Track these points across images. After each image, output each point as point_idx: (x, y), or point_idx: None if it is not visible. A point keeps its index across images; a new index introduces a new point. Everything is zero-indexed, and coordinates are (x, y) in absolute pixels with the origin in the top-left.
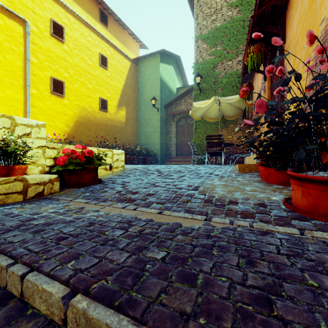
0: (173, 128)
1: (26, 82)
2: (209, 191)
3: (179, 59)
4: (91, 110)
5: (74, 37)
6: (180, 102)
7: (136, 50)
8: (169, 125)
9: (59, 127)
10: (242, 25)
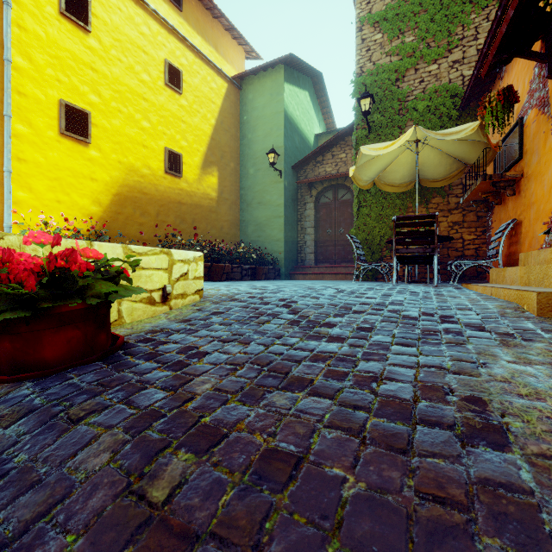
0: (309, 209)
1: (3, 108)
2: None
3: (320, 80)
4: (148, 173)
5: (112, 23)
6: (323, 158)
7: (238, 62)
8: (301, 205)
9: (79, 205)
10: None
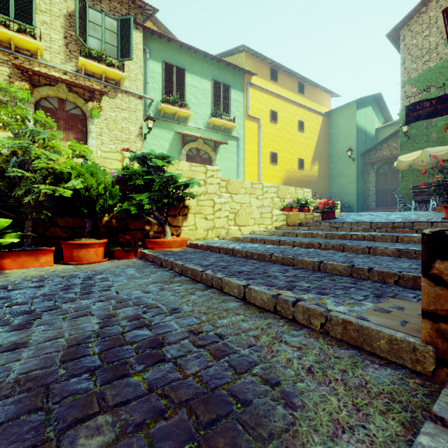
0: (372, 177)
1: (258, 159)
2: (406, 218)
3: (379, 96)
4: (292, 170)
5: (282, 115)
6: (381, 147)
7: (328, 103)
8: (366, 174)
9: None
10: None
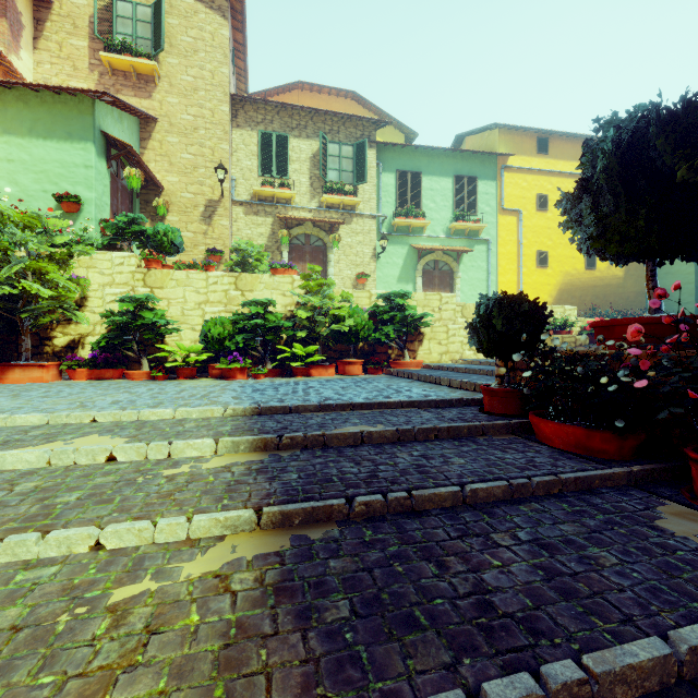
0: None
1: (518, 264)
2: None
3: None
4: (575, 273)
5: (557, 198)
6: None
7: None
8: None
9: (543, 299)
10: None
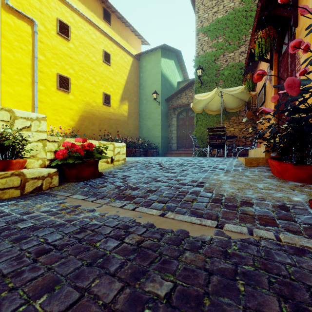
0: (174, 121)
1: (34, 79)
2: (216, 189)
3: (180, 54)
4: (95, 105)
5: (79, 35)
6: (180, 95)
7: (138, 47)
8: (170, 119)
9: (65, 121)
10: (244, 15)
